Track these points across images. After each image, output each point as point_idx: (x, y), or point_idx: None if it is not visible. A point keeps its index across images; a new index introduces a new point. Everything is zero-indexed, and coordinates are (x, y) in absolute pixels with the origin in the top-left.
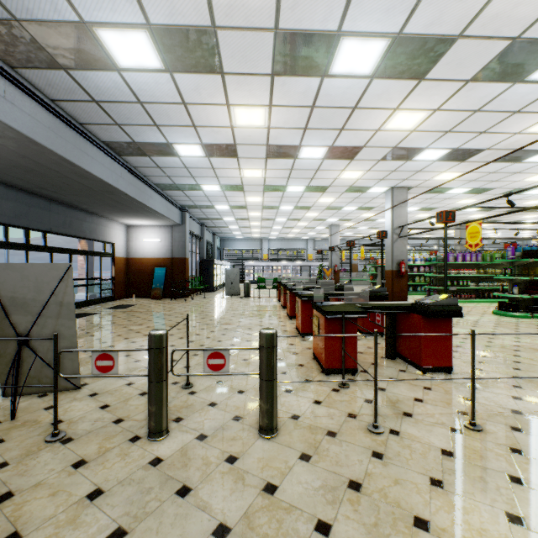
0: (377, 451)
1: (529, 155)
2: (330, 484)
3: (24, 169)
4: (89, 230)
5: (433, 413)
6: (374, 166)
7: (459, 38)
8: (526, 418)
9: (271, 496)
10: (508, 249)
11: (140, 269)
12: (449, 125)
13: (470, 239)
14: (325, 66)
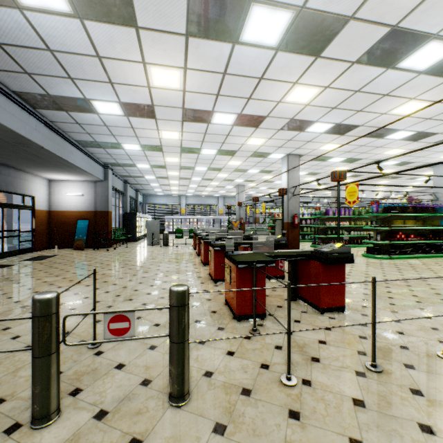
0: (294, 410)
1: (389, 133)
2: None
3: None
4: (5, 183)
5: (337, 355)
6: (274, 135)
7: (351, 19)
8: (413, 353)
9: None
10: (373, 205)
11: (63, 221)
12: (335, 102)
13: (349, 197)
14: (236, 33)
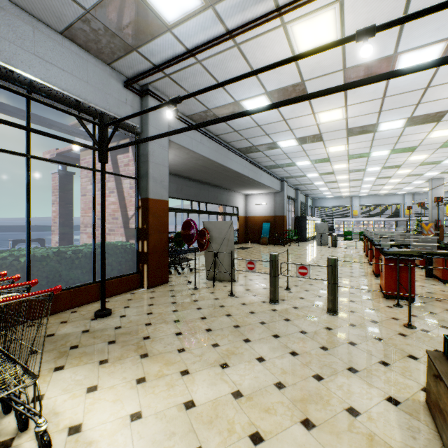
0: (403, 333)
1: None
2: (363, 335)
3: (202, 171)
4: (225, 200)
5: None
6: None
7: None
8: None
9: (328, 330)
10: None
11: (253, 224)
12: None
13: None
14: None
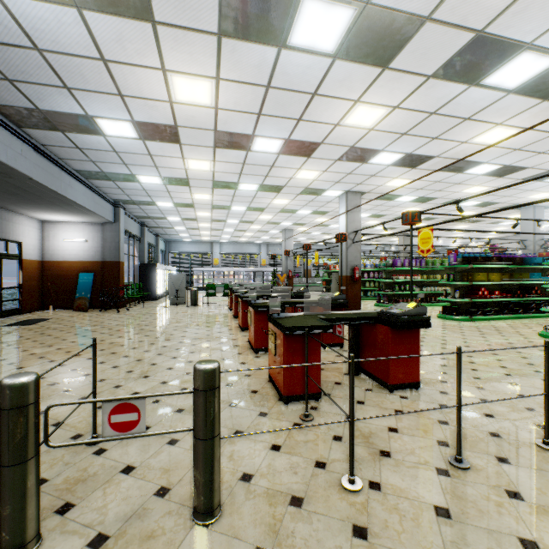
0: (359, 525)
1: (470, 167)
2: None
3: None
4: None
5: (412, 447)
6: (331, 167)
7: (427, 21)
8: (507, 442)
9: None
10: (451, 255)
11: (60, 274)
12: (406, 127)
13: (422, 244)
14: (283, 33)
